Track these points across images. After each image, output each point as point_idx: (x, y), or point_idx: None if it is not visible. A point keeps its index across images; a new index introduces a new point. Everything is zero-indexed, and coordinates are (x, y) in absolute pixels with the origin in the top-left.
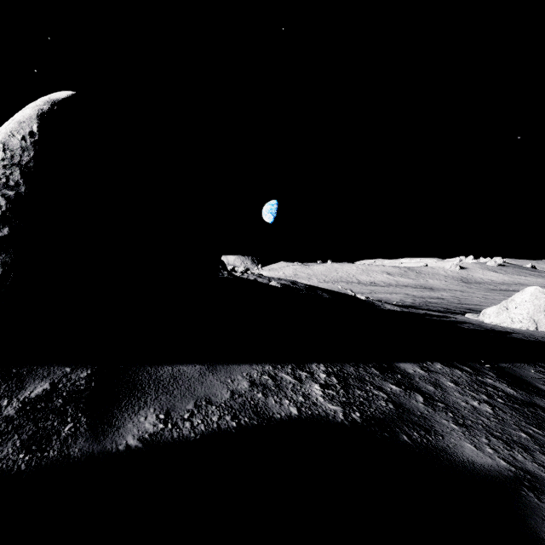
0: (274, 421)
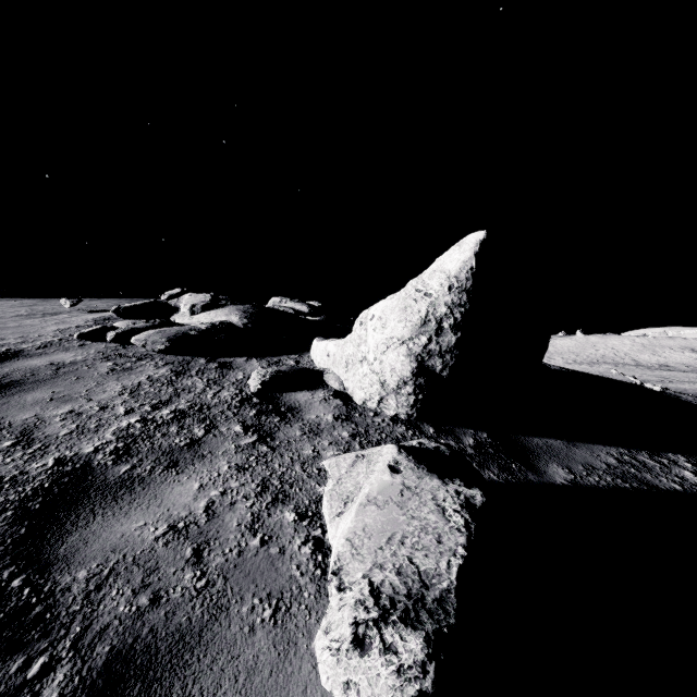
0: (663, 490)
